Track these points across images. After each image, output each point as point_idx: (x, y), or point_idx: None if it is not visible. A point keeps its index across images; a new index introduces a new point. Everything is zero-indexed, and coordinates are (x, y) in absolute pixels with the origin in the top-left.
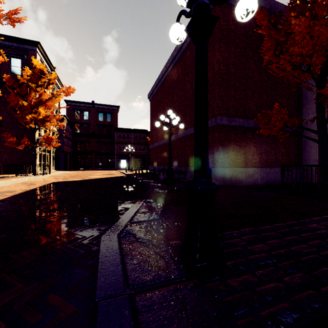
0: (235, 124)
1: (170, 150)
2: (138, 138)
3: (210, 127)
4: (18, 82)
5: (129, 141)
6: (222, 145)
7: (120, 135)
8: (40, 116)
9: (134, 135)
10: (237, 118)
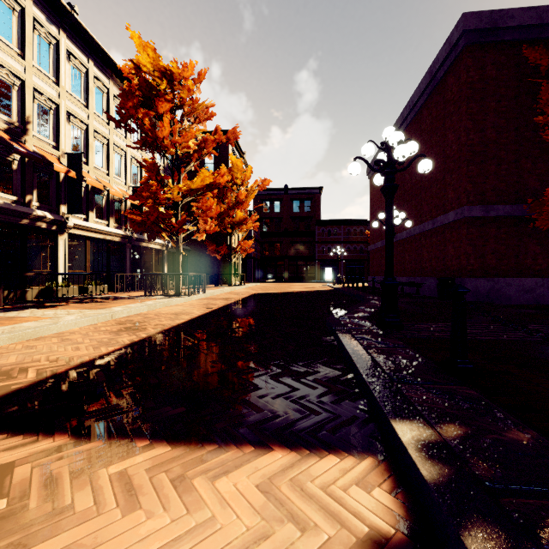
0: (496, 214)
1: None
2: (351, 233)
3: (456, 221)
4: None
5: (338, 238)
6: (473, 246)
7: (324, 230)
8: (237, 219)
9: (345, 228)
10: (501, 204)
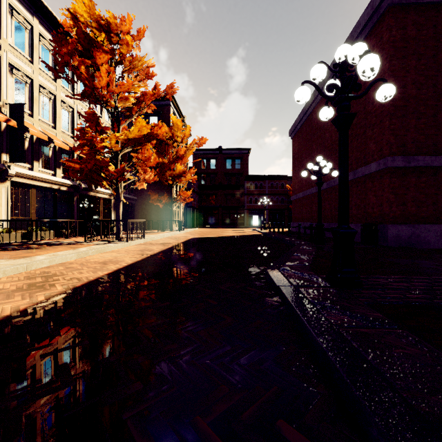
0: (417, 165)
1: (320, 203)
2: (274, 186)
3: (377, 171)
4: (158, 141)
5: (263, 191)
6: (395, 194)
7: (251, 184)
8: (177, 172)
9: (269, 183)
10: (421, 155)
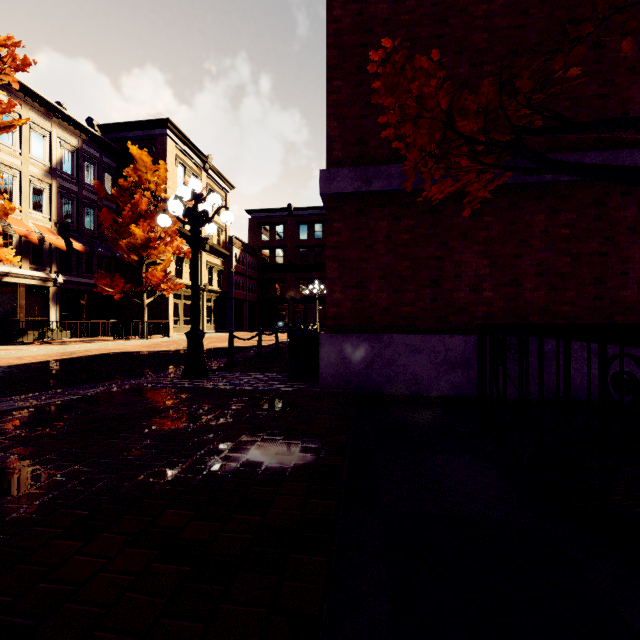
0: (387, 187)
1: (194, 284)
2: None
3: None
4: (123, 190)
5: None
6: (340, 261)
7: None
8: (136, 239)
9: None
10: (401, 163)
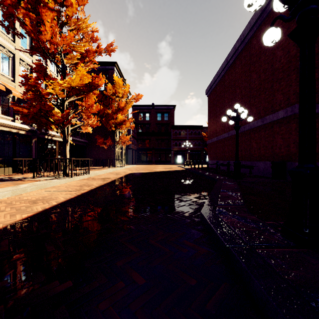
0: None
1: (238, 144)
2: (193, 134)
3: (284, 118)
4: (104, 96)
5: (185, 137)
6: None
7: (176, 132)
8: (119, 120)
9: (189, 131)
10: None
